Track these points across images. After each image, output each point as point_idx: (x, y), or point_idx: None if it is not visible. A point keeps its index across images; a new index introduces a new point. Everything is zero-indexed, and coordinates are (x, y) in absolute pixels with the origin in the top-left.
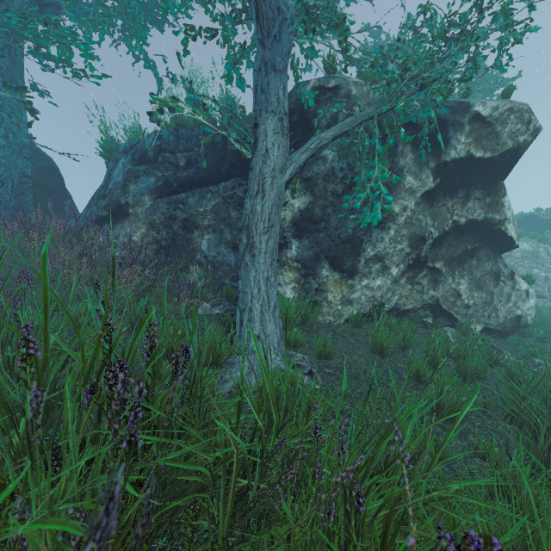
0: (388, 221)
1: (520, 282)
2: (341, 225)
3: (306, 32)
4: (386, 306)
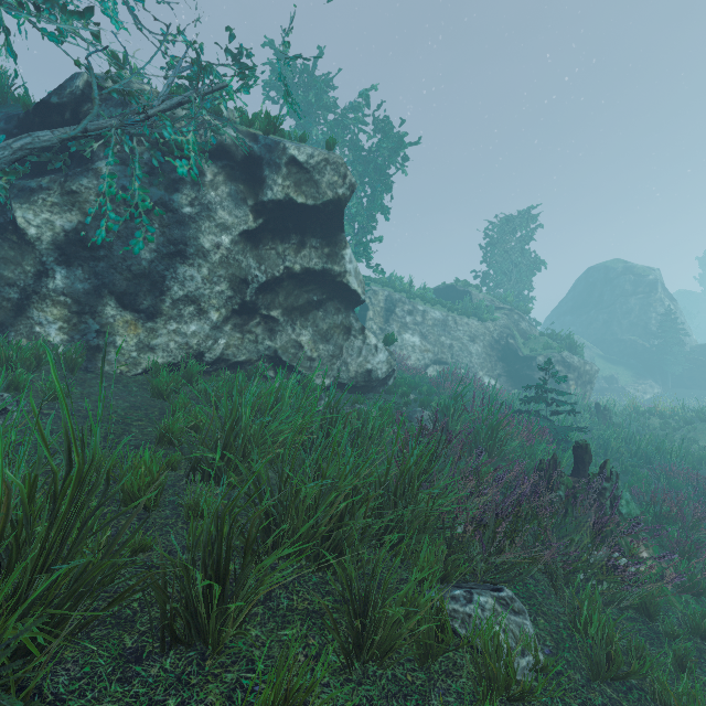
0: (198, 258)
1: (370, 337)
2: (131, 256)
3: (22, 5)
4: (207, 356)
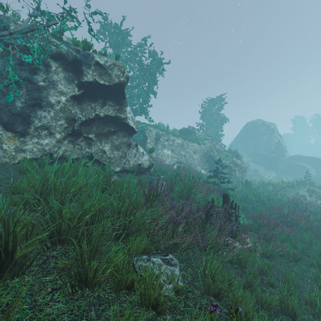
0: (48, 107)
1: (140, 148)
2: (10, 104)
3: None
4: (55, 155)
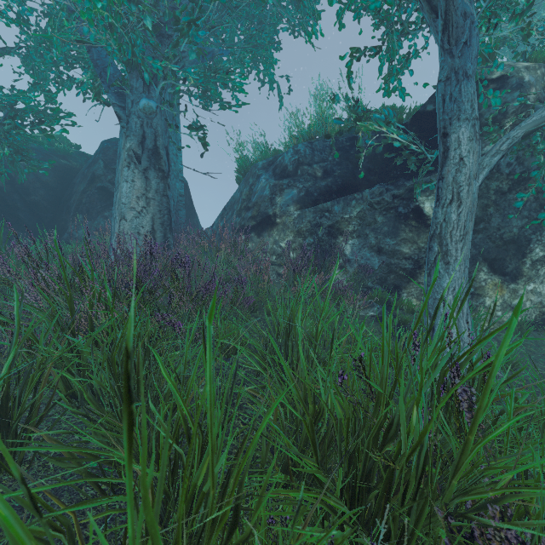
0: None
1: None
2: (504, 225)
3: (487, 29)
4: None
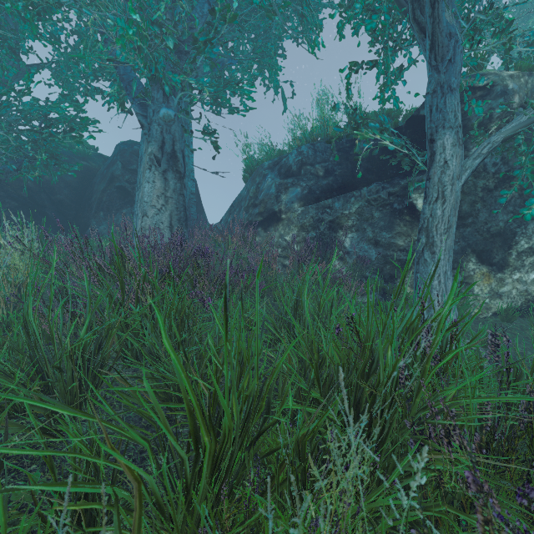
0: None
1: None
2: (491, 219)
3: (471, 45)
4: None
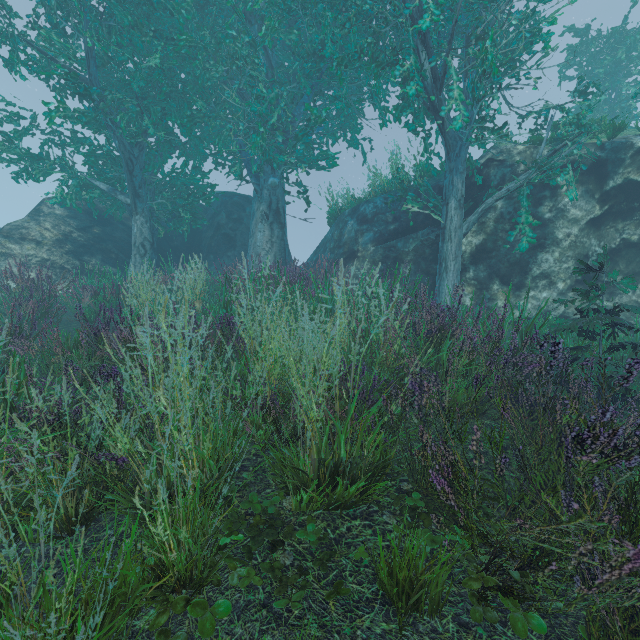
0: (553, 246)
1: None
2: (509, 253)
3: (477, 139)
4: (554, 314)
